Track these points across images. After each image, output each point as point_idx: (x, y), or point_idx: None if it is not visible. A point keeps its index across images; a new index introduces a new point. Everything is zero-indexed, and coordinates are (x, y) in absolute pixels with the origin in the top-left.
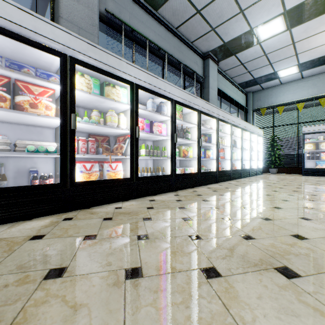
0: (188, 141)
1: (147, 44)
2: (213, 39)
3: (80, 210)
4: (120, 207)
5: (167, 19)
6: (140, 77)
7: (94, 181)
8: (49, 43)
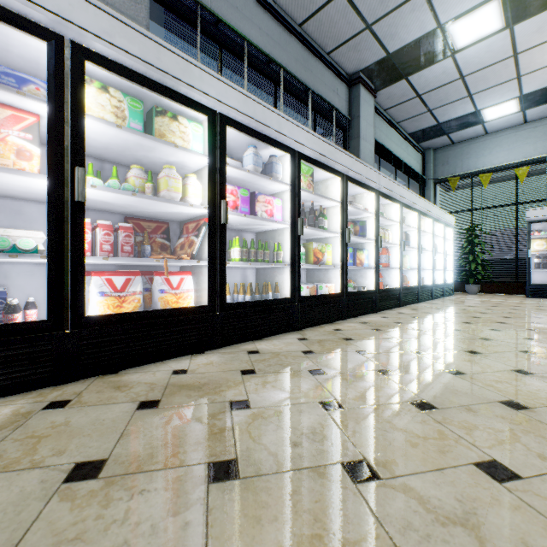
0: (323, 233)
1: (244, 50)
2: (367, 46)
3: (95, 380)
4: (184, 371)
5: (284, 5)
6: (230, 102)
7: (129, 313)
8: (18, 5)
